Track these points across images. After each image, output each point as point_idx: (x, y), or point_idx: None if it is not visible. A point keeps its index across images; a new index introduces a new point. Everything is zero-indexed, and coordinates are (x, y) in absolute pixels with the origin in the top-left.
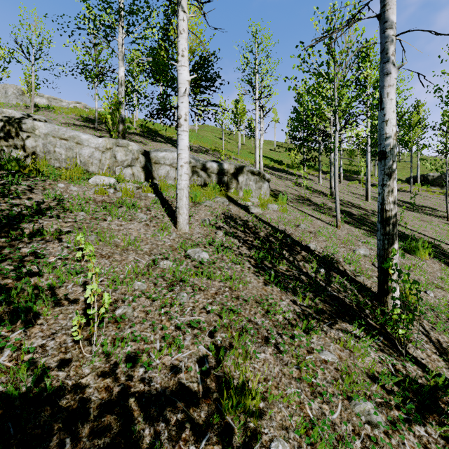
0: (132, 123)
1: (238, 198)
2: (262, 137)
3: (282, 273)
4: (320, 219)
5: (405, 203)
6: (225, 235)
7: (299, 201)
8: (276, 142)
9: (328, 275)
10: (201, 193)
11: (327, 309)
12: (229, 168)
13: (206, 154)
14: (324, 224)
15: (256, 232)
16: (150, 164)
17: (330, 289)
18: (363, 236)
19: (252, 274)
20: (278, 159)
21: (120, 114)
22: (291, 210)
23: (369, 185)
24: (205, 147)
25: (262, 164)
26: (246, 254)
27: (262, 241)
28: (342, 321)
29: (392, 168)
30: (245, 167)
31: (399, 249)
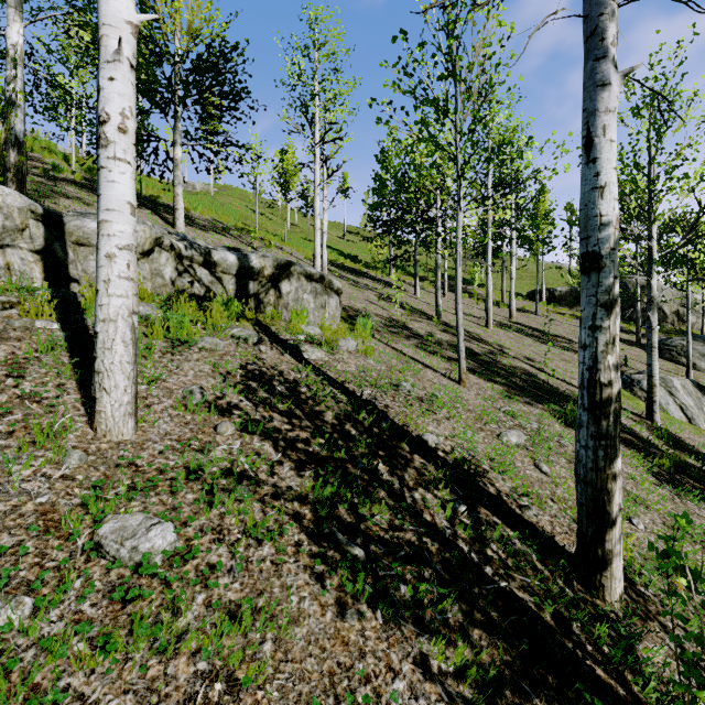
0: (70, 162)
1: (279, 326)
2: (325, 213)
3: (381, 543)
4: (431, 366)
5: (534, 331)
6: (241, 431)
7: (391, 330)
8: (347, 225)
9: (476, 519)
10: (197, 317)
11: (503, 662)
12: (261, 264)
13: (224, 235)
14: (439, 376)
15: (316, 413)
16: (62, 245)
17: (493, 573)
18: (501, 399)
19: (307, 575)
20: (350, 253)
21: (10, 128)
22: (380, 350)
23: (490, 303)
24: (224, 223)
25: (325, 260)
26: (291, 489)
27: (329, 439)
28: (546, 704)
29: (613, 291)
30: (295, 265)
31: (557, 420)
